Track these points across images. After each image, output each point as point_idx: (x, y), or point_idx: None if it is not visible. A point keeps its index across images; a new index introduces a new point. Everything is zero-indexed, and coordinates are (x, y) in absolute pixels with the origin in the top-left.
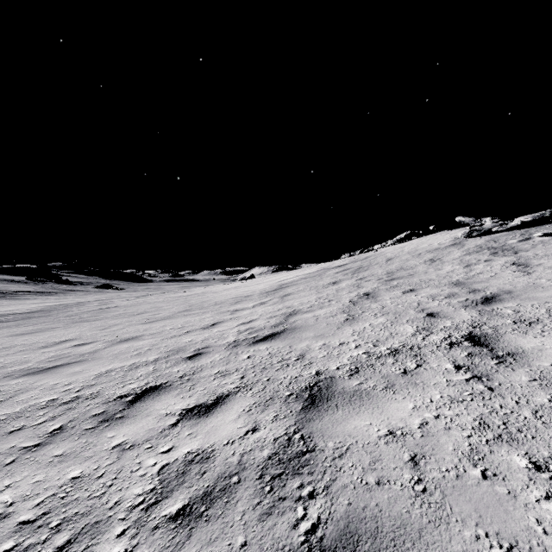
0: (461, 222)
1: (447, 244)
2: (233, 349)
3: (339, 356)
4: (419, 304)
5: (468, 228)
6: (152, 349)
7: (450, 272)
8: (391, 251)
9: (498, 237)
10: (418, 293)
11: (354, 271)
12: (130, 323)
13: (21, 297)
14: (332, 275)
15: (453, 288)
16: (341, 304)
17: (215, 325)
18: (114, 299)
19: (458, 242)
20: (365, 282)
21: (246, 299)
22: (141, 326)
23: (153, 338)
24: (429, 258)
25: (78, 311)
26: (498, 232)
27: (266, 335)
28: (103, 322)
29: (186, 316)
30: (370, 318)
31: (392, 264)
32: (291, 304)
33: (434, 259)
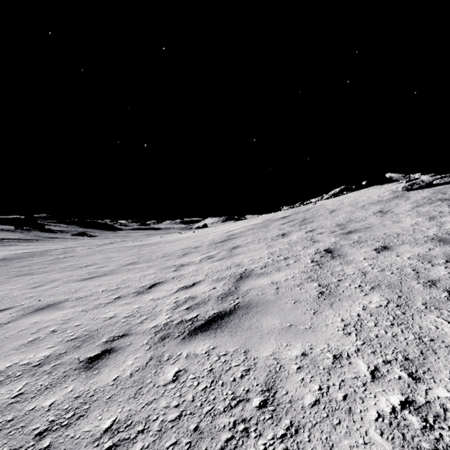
0: (390, 177)
1: (388, 196)
2: (157, 347)
3: (351, 409)
4: (416, 270)
5: (405, 182)
6: (56, 332)
7: (415, 224)
8: (330, 203)
9: (444, 189)
10: (399, 252)
11: (299, 222)
12: (69, 279)
13: (5, 243)
14: (278, 226)
15: (443, 246)
16: (303, 264)
17: (152, 288)
18: (78, 247)
19: (400, 195)
20: (318, 235)
21: (194, 251)
22: (76, 284)
23: (73, 307)
24: (376, 210)
25: (34, 261)
26: (438, 185)
27: (210, 318)
28: (44, 276)
29: (129, 271)
30: (357, 294)
31: (337, 216)
32: (241, 261)
33: (383, 210)
